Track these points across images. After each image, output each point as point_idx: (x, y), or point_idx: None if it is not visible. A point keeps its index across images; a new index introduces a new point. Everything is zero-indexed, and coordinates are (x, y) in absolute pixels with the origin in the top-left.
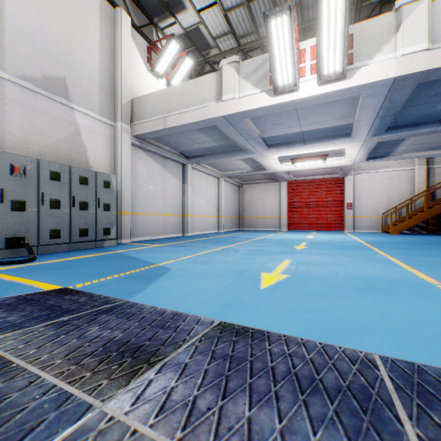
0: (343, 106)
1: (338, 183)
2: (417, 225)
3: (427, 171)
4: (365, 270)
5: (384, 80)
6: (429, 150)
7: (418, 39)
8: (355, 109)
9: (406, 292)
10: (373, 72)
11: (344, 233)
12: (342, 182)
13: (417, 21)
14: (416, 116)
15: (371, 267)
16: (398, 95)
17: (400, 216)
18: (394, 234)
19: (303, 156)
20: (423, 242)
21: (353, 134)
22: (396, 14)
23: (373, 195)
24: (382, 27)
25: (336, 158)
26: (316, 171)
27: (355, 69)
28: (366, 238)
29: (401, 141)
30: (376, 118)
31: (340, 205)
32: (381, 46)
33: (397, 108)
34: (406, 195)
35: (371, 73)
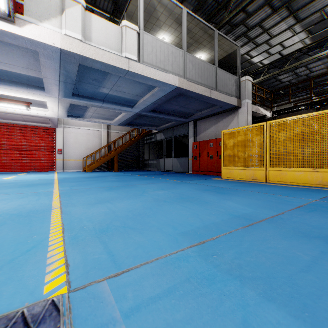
0: (26, 56)
1: (51, 132)
2: (103, 166)
3: (108, 133)
4: (6, 206)
5: (52, 46)
6: (105, 119)
7: (76, 30)
8: (40, 65)
9: (10, 224)
10: (43, 34)
11: (53, 173)
12: (54, 131)
13: (75, 16)
14: (90, 92)
15: (21, 201)
16: (69, 67)
17: (94, 160)
18: (88, 172)
19: (2, 96)
20: (97, 176)
21: (46, 89)
22: (61, 0)
23: (77, 144)
24: (50, 1)
25: (42, 109)
26: (27, 118)
27: (26, 22)
28: (64, 176)
29: (87, 108)
30: (60, 81)
31: (52, 150)
32: (50, 17)
33: (73, 79)
34: (98, 146)
35: (41, 34)
